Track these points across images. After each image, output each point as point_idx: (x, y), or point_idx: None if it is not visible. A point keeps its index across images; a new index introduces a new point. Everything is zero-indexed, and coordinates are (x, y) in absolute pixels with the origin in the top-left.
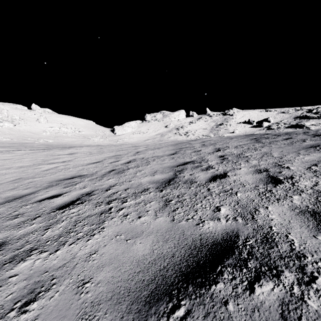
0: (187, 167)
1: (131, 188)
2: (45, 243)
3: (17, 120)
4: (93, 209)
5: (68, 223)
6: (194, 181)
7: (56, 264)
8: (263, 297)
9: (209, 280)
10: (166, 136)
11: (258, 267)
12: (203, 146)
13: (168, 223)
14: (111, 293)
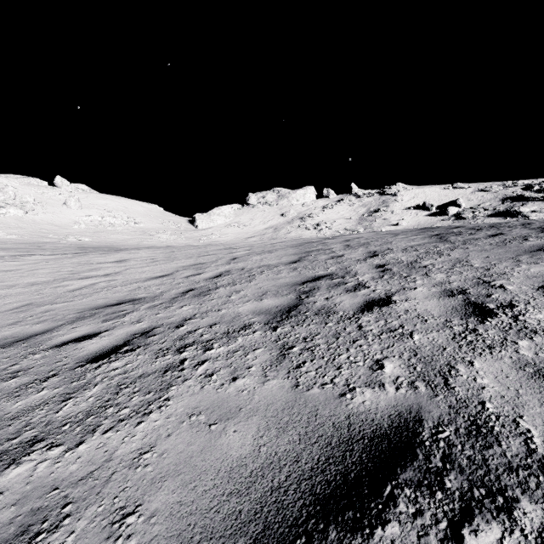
0: (320, 285)
1: (221, 324)
2: (60, 428)
3: (31, 203)
4: (151, 362)
5: (105, 389)
6: (334, 311)
7: (76, 473)
8: None
9: (369, 516)
10: (283, 231)
11: (466, 488)
12: (347, 247)
13: (288, 391)
14: (175, 540)
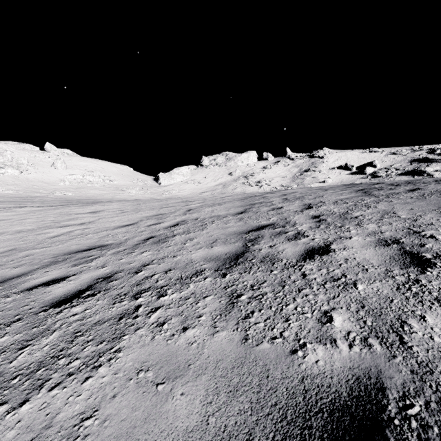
0: (263, 233)
1: (175, 270)
2: (9, 381)
3: (25, 165)
4: (108, 308)
5: (61, 336)
6: (278, 259)
7: None
8: None
9: None
10: (231, 187)
11: None
12: (285, 201)
13: (237, 346)
14: None
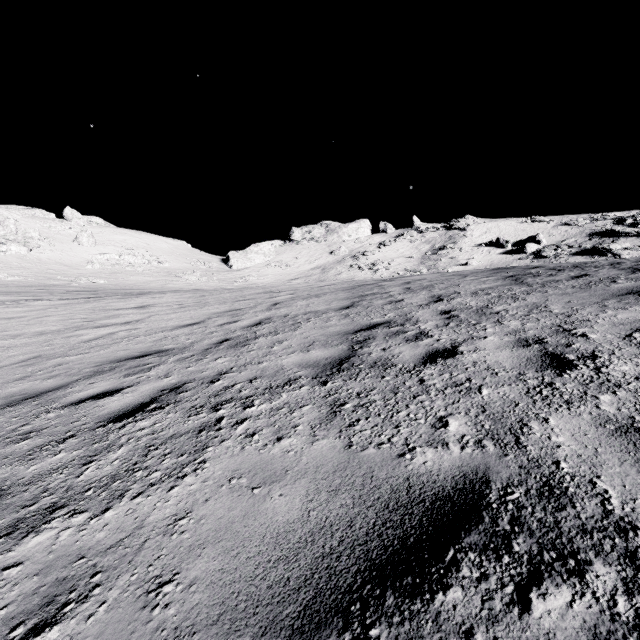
0: (376, 334)
1: (262, 378)
2: (82, 494)
3: (36, 239)
4: (183, 421)
5: (132, 451)
6: (392, 364)
7: (104, 540)
8: (551, 623)
9: (430, 581)
10: (333, 272)
11: (535, 551)
12: (407, 291)
13: (340, 452)
14: (218, 608)
